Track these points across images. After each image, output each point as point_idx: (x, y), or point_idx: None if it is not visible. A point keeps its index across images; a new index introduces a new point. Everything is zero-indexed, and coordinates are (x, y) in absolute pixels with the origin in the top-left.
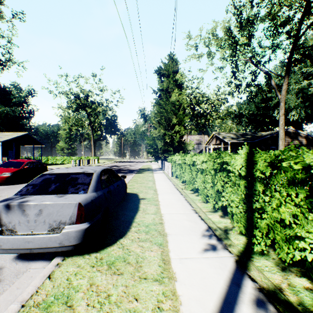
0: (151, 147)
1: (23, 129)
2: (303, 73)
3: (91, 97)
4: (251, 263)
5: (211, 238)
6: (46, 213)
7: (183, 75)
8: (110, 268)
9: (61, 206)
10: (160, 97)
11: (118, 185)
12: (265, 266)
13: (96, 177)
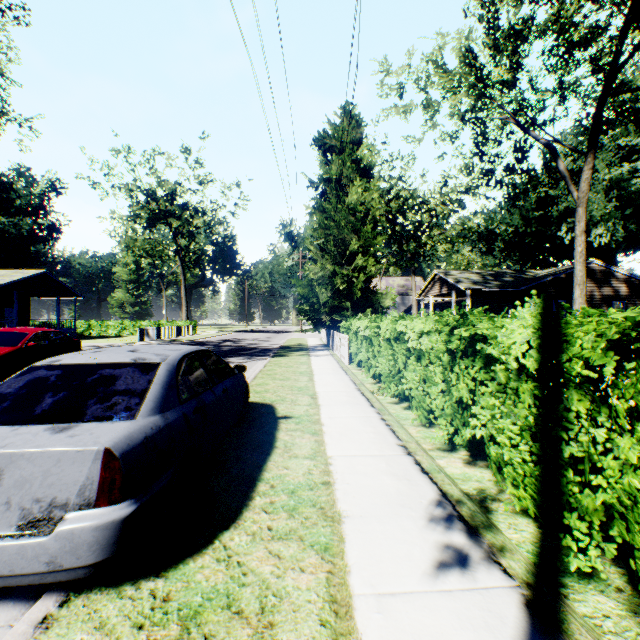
0: (305, 302)
1: (37, 263)
2: (621, 148)
3: (180, 196)
4: (569, 611)
5: (452, 529)
6: (13, 481)
7: (373, 148)
8: (186, 632)
9: (56, 460)
10: (325, 195)
11: (226, 390)
12: (603, 617)
13: (166, 375)
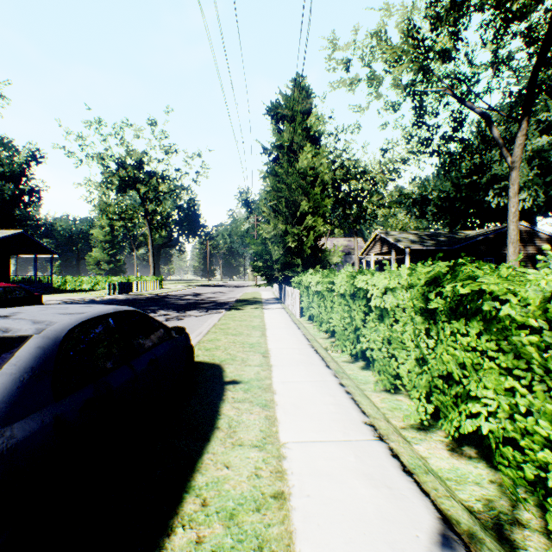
0: (259, 259)
1: (18, 224)
2: (541, 123)
3: (147, 164)
4: None
5: None
6: None
7: (322, 117)
8: None
9: None
10: (277, 161)
11: (154, 360)
12: None
13: (32, 356)
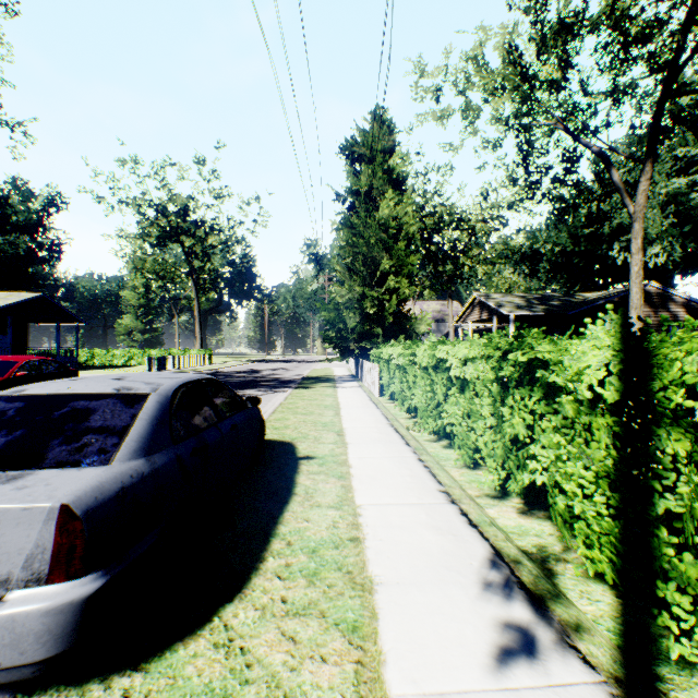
0: (331, 328)
1: (35, 285)
2: (678, 160)
3: (193, 211)
4: None
5: (512, 600)
6: None
7: (407, 157)
8: None
9: None
10: (353, 209)
11: (235, 426)
12: None
13: (155, 408)
